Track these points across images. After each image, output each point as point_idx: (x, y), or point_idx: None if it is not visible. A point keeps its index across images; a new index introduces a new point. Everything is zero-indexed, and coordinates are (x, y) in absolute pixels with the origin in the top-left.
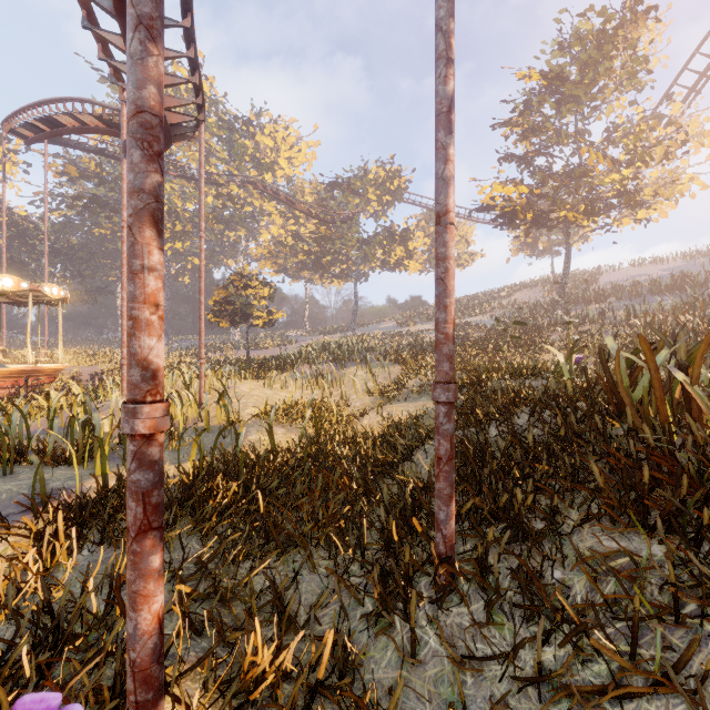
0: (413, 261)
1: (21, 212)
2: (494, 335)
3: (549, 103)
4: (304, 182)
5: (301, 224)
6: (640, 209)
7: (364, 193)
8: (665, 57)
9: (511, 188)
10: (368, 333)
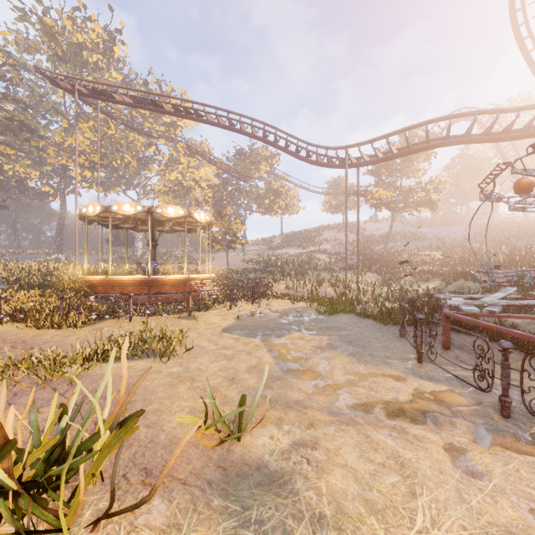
0: (279, 209)
1: None
2: (376, 258)
3: (402, 159)
4: (196, 142)
5: (193, 172)
6: (435, 211)
7: (257, 164)
8: (437, 151)
9: (387, 192)
10: (278, 254)
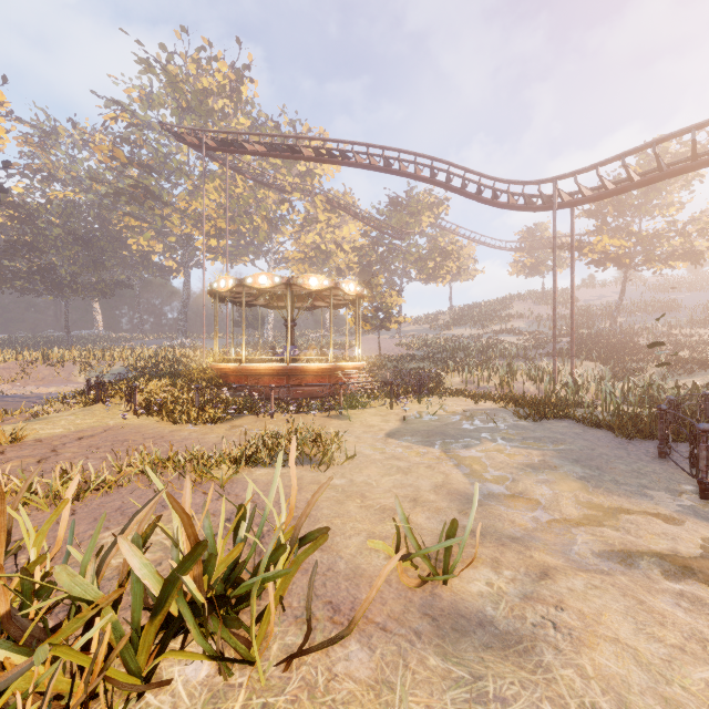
0: (448, 275)
1: (16, 188)
2: (598, 340)
3: (643, 189)
4: (337, 193)
5: (334, 232)
6: (701, 265)
7: (418, 215)
8: (704, 172)
9: (617, 241)
10: (447, 336)
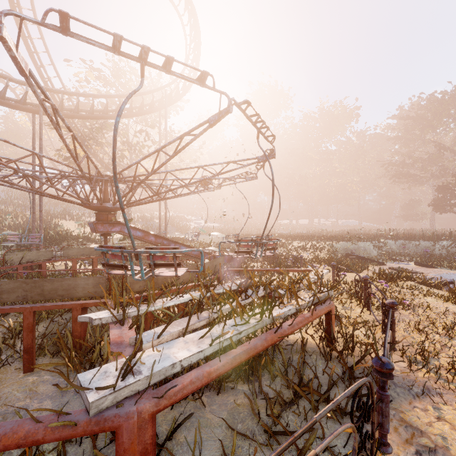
0: None
1: None
2: None
3: None
4: None
5: None
6: None
7: None
8: None
9: None
10: None
